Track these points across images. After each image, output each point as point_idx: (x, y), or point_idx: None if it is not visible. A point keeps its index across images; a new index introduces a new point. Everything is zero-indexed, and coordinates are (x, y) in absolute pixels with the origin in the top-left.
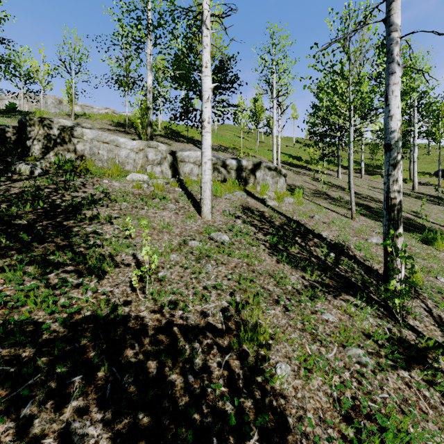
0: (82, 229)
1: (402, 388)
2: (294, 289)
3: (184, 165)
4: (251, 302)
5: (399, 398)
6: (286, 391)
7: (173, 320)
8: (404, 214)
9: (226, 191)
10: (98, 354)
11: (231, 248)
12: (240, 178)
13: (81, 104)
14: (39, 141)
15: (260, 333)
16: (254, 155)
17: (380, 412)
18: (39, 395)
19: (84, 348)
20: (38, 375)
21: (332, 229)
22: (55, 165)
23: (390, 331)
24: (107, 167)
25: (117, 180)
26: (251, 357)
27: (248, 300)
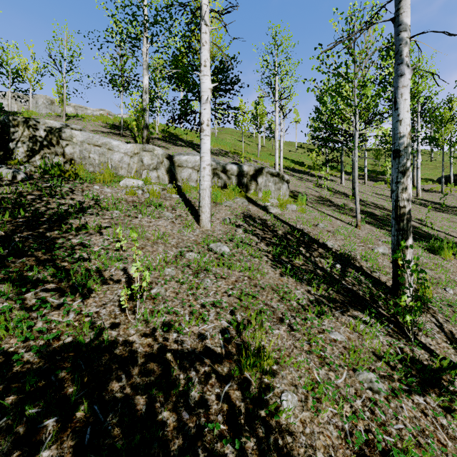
0: (68, 241)
1: (418, 417)
2: (299, 305)
3: (182, 170)
4: (253, 323)
5: (416, 429)
6: (293, 426)
7: (166, 344)
8: None
9: (226, 197)
10: (76, 392)
11: (231, 261)
12: (241, 184)
13: (74, 105)
14: (24, 143)
15: (263, 358)
16: (255, 159)
17: (396, 447)
18: (4, 444)
19: (62, 382)
20: (4, 419)
21: (337, 239)
22: (40, 169)
23: (401, 351)
24: (98, 172)
25: (109, 186)
26: (254, 386)
27: (249, 319)
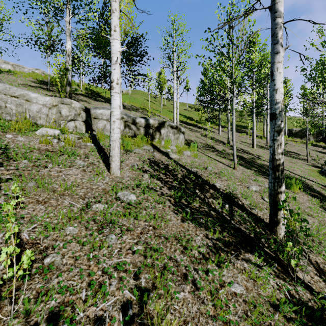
0: None
1: None
2: (200, 254)
3: (98, 121)
4: (158, 307)
5: None
6: None
7: None
8: (266, 163)
9: (135, 145)
10: None
11: (137, 211)
12: (148, 134)
13: (12, 63)
14: None
15: None
16: (159, 114)
17: None
18: None
19: None
20: None
21: (222, 179)
22: None
23: (289, 294)
24: (16, 121)
25: (24, 135)
26: None
27: (154, 282)
